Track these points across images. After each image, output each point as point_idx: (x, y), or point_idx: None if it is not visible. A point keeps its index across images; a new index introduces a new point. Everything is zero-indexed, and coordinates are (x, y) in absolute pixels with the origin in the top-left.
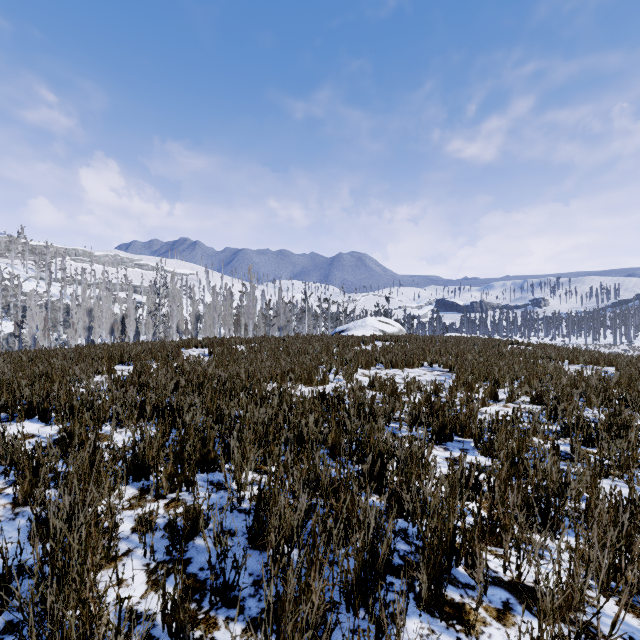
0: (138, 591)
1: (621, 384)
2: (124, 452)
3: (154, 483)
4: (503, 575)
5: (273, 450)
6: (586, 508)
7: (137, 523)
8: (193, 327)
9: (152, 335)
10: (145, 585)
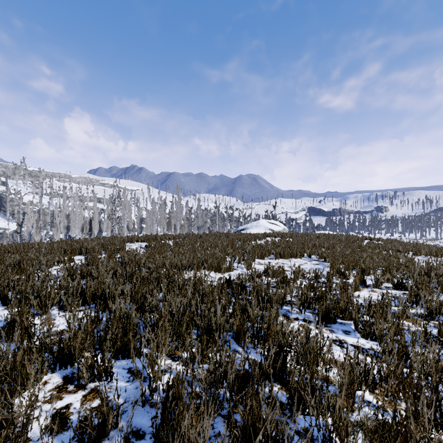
0: None
1: None
2: (50, 344)
3: (75, 374)
4: None
5: (186, 337)
6: None
7: (41, 434)
8: (138, 226)
9: (110, 232)
10: None
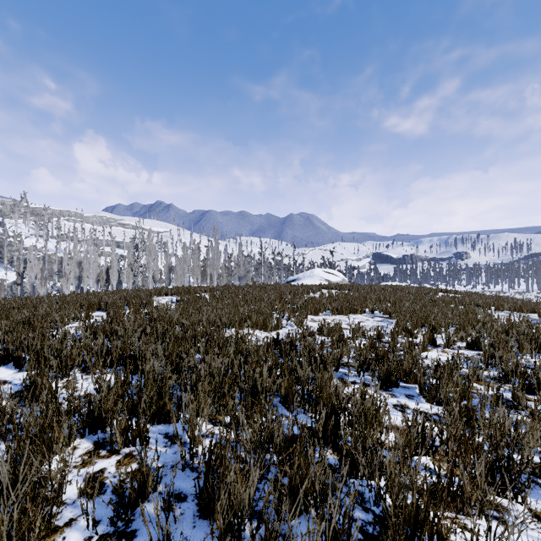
0: None
1: None
2: (80, 406)
3: (108, 438)
4: None
5: (228, 400)
6: None
7: (79, 492)
8: (166, 277)
9: (132, 283)
10: None
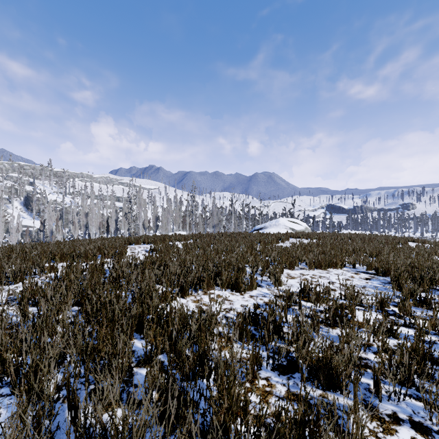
0: None
1: None
2: None
3: None
4: None
5: None
6: None
7: None
8: (154, 225)
9: (127, 230)
10: None
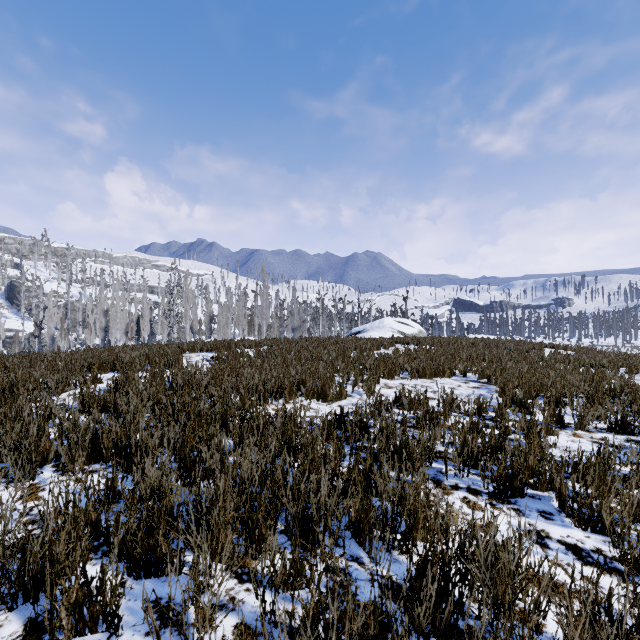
0: None
1: None
2: (4, 557)
3: (46, 620)
4: None
5: (264, 534)
6: None
7: None
8: (207, 327)
9: (167, 335)
10: None
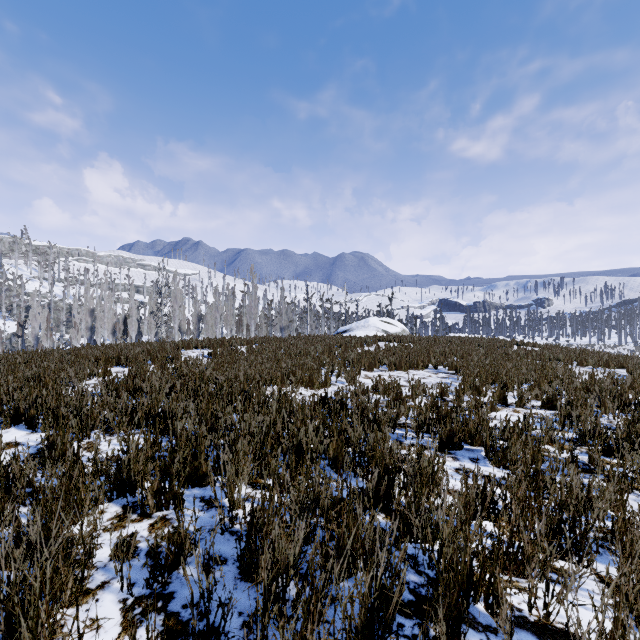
0: (110, 635)
1: (635, 387)
2: (107, 466)
3: (139, 501)
4: (528, 614)
5: (270, 462)
6: (613, 529)
7: (113, 552)
8: (195, 327)
9: (154, 335)
10: (119, 627)
